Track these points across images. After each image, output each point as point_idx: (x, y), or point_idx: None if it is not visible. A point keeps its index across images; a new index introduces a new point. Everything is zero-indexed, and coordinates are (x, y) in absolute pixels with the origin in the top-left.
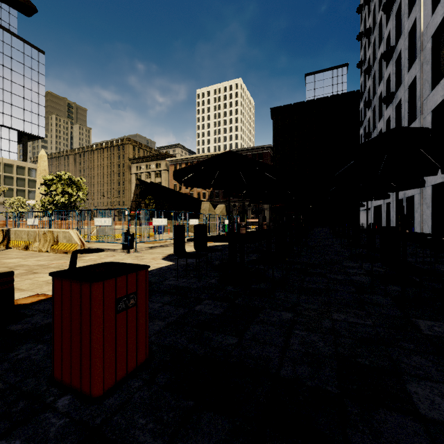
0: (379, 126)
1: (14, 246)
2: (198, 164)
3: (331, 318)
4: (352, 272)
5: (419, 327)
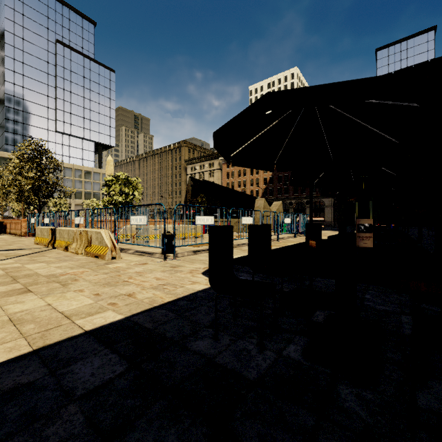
0: None
1: (58, 246)
2: (259, 102)
3: None
4: None
5: None
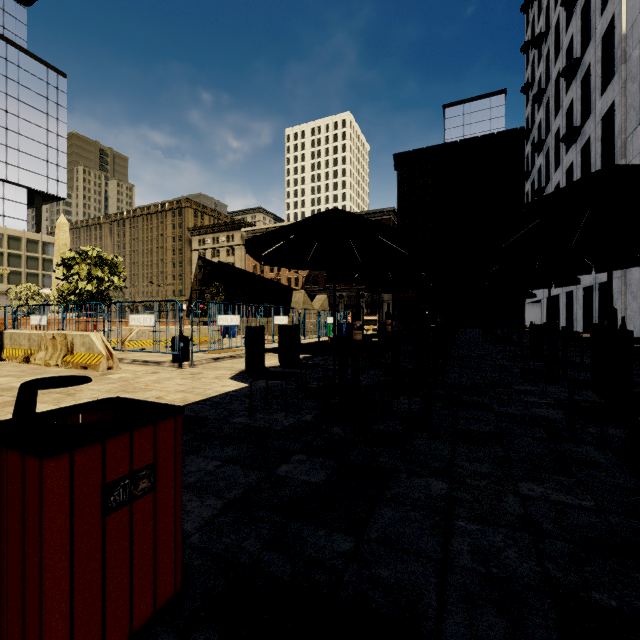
0: (555, 179)
1: (9, 357)
2: (285, 228)
3: (517, 492)
4: (532, 401)
5: None
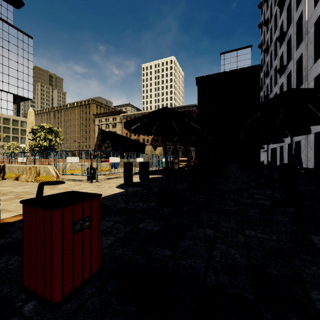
0: (274, 90)
1: (8, 177)
2: (142, 117)
3: (244, 234)
4: (257, 197)
5: (313, 241)
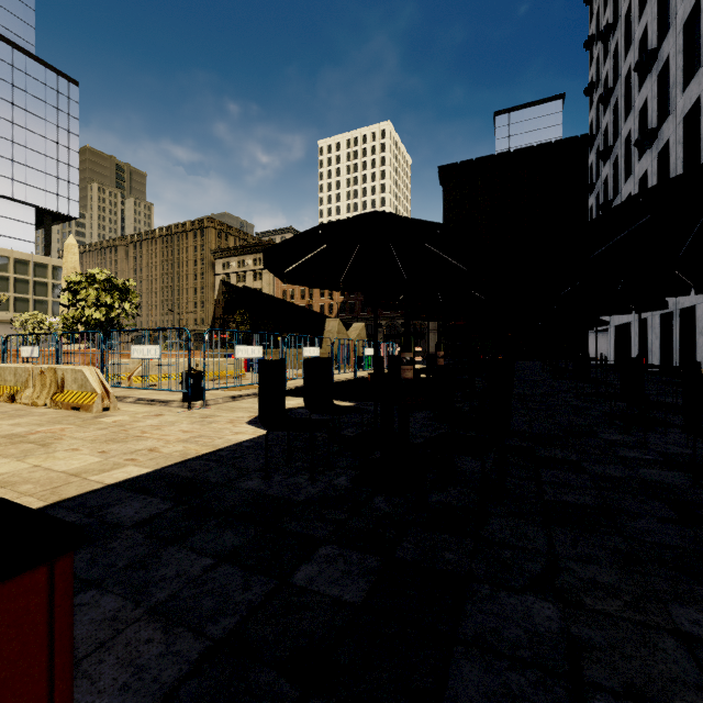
0: (625, 190)
1: None
2: (312, 231)
3: (675, 627)
4: (633, 457)
5: None
